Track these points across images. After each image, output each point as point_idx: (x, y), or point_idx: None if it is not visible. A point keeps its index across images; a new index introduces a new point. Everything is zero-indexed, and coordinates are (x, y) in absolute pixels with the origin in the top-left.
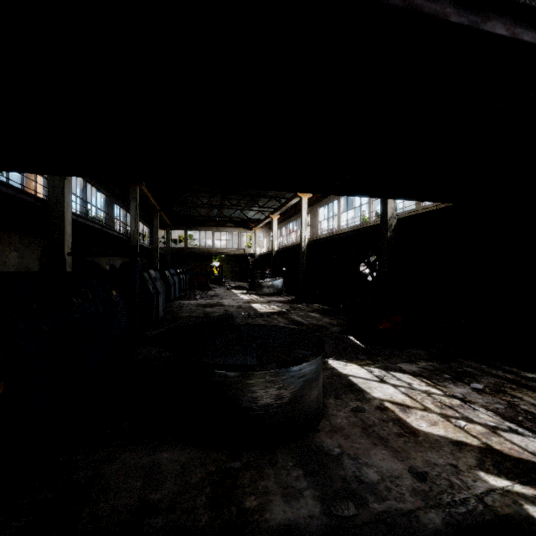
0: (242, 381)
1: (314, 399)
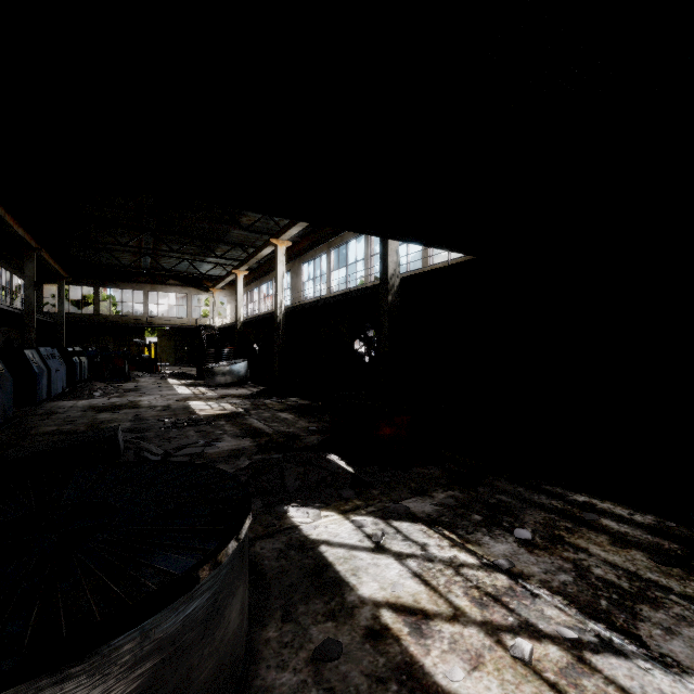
0: None
1: (203, 685)
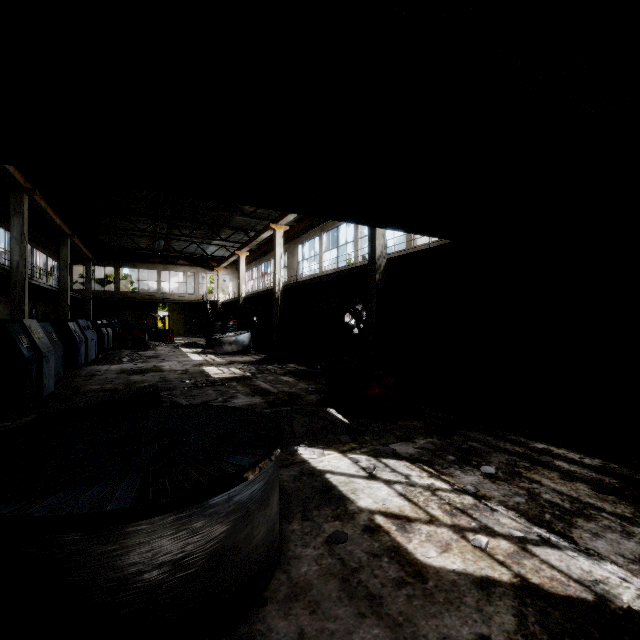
0: (90, 549)
1: (260, 542)
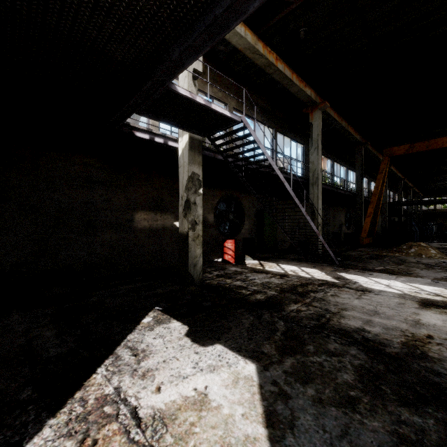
0: None
1: None
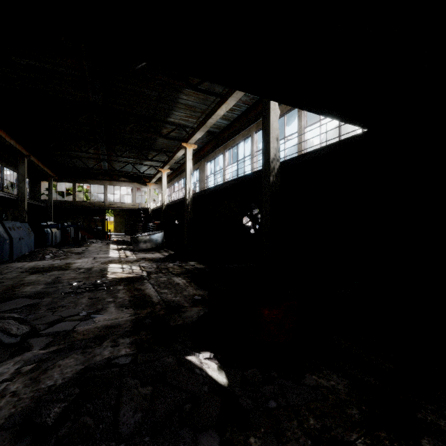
0: None
1: None
